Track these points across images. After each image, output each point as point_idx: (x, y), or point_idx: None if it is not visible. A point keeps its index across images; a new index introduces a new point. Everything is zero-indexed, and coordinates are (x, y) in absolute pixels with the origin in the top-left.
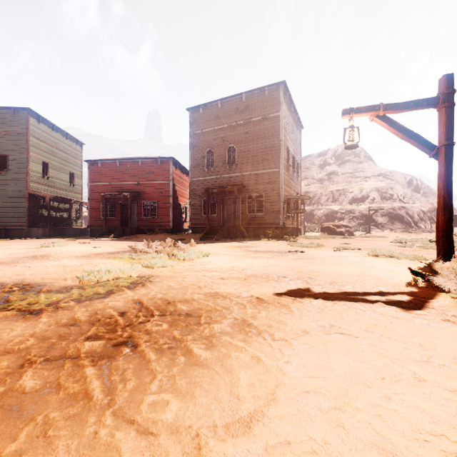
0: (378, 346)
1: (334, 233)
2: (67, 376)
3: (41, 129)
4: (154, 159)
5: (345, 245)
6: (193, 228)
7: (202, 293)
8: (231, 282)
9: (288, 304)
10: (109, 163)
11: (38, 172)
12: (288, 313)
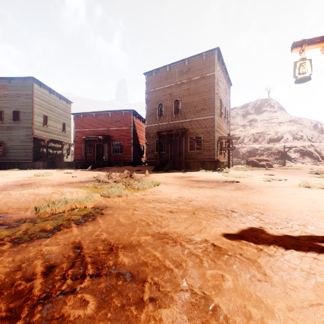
0: None
1: (257, 165)
2: None
3: (42, 92)
4: (120, 111)
5: (271, 176)
6: (148, 161)
7: (150, 234)
8: (180, 217)
9: (256, 259)
10: (88, 115)
11: (40, 122)
12: (263, 280)
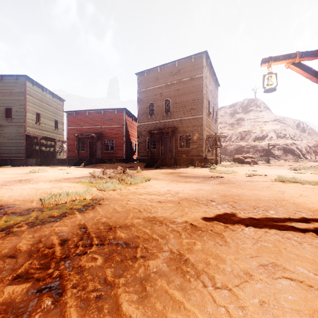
0: None
1: (243, 162)
2: None
3: (35, 90)
4: (112, 110)
5: (254, 172)
6: (140, 158)
7: (141, 218)
8: (167, 206)
9: (222, 233)
10: (81, 113)
11: (33, 120)
12: (224, 245)
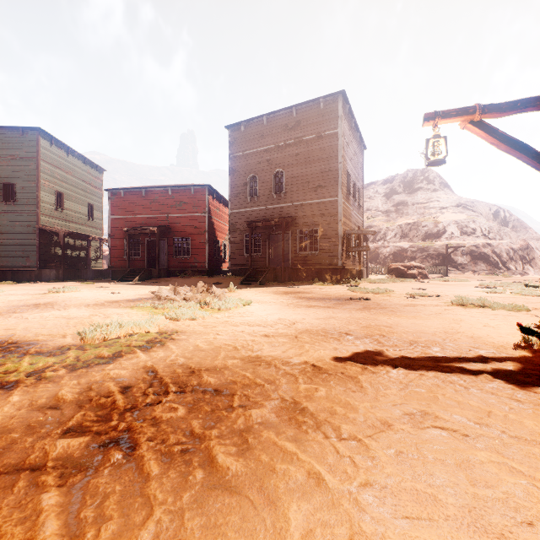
0: (502, 453)
1: (404, 275)
2: (12, 508)
3: (54, 153)
4: (187, 187)
5: (420, 291)
6: (233, 269)
7: (238, 358)
8: (278, 341)
9: (357, 376)
10: (134, 192)
11: (51, 203)
12: (358, 391)
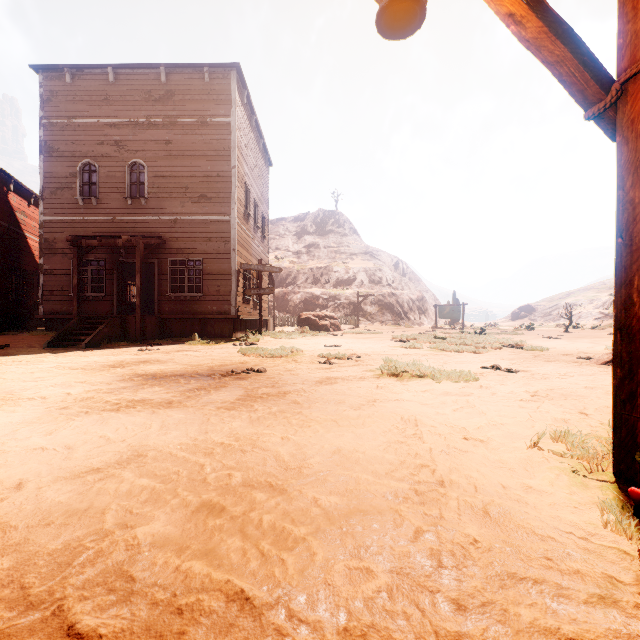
0: None
1: (316, 327)
2: None
3: None
4: None
5: (335, 349)
6: (50, 319)
7: None
8: None
9: None
10: None
11: None
12: None
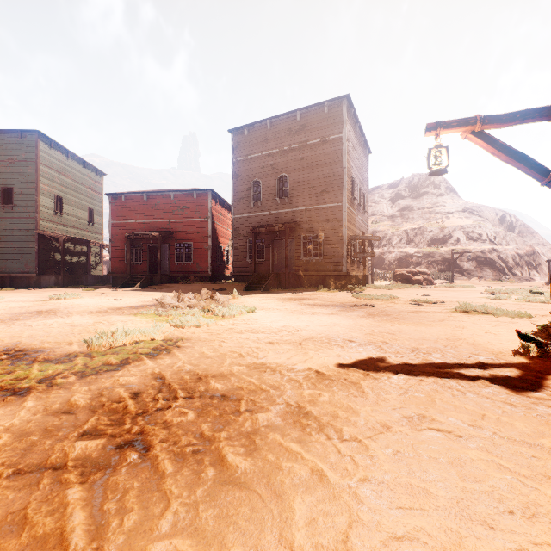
0: (492, 452)
1: (409, 281)
2: (40, 502)
3: (54, 156)
4: (189, 192)
5: (425, 298)
6: (237, 275)
7: (244, 365)
8: (282, 348)
9: (359, 382)
10: (135, 196)
11: (50, 208)
12: (360, 396)
